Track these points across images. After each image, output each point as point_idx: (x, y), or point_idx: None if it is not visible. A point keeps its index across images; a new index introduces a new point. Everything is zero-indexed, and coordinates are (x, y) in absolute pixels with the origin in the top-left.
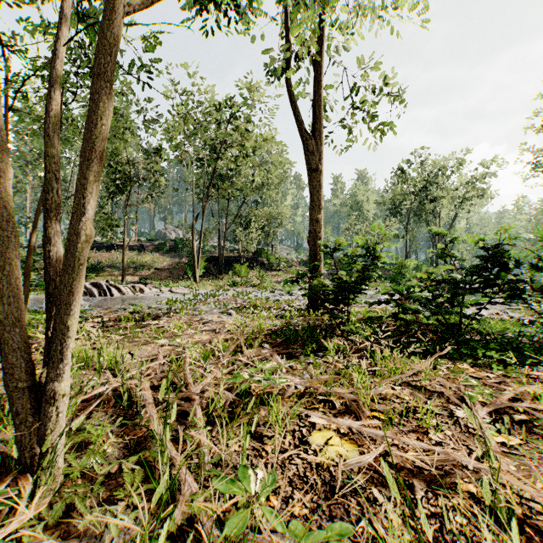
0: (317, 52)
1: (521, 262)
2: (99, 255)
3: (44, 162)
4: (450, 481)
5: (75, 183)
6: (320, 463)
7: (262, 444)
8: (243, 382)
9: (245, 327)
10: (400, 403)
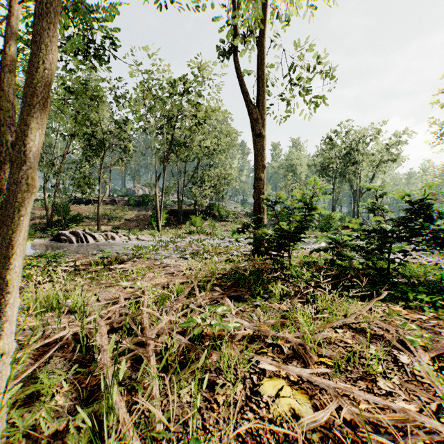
0: (261, 34)
1: (443, 214)
2: (79, 209)
3: (2, 116)
4: (411, 443)
5: (17, 130)
6: (272, 418)
7: (214, 393)
8: (195, 326)
9: (199, 270)
10: (345, 347)
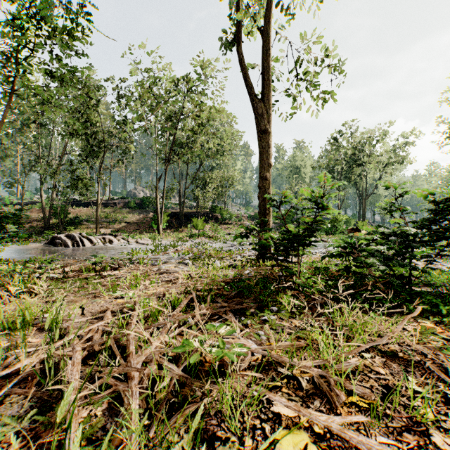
0: (266, 23)
1: None
2: (78, 211)
3: None
4: None
5: None
6: None
7: None
8: (192, 350)
9: (200, 277)
10: (377, 379)
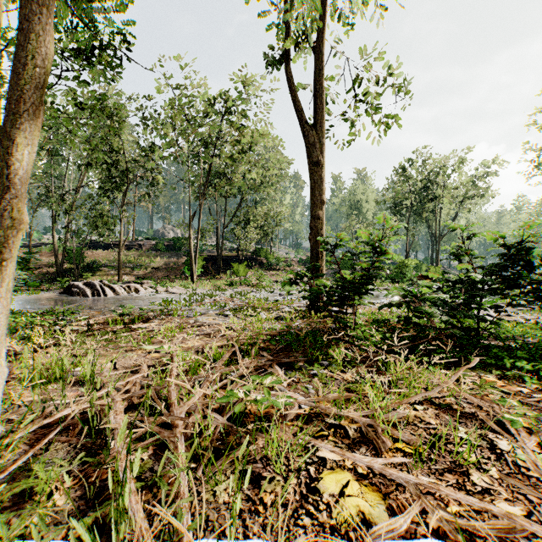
0: (319, 38)
1: None
2: (96, 255)
3: None
4: None
5: None
6: (336, 525)
7: (259, 490)
8: (237, 401)
9: (242, 330)
10: (426, 429)
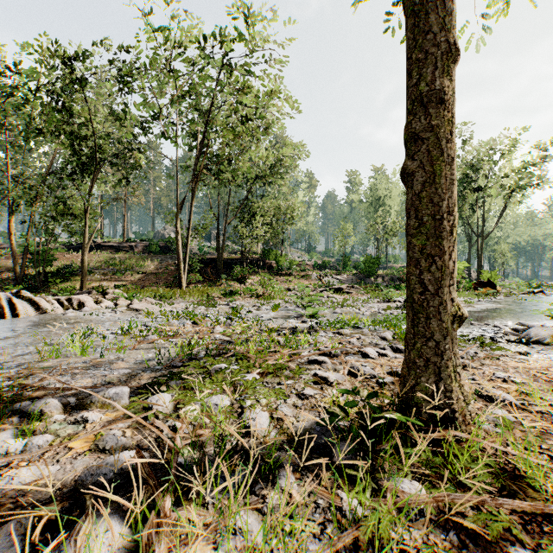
0: None
1: None
2: (75, 257)
3: None
4: None
5: None
6: None
7: None
8: None
9: None
10: None
